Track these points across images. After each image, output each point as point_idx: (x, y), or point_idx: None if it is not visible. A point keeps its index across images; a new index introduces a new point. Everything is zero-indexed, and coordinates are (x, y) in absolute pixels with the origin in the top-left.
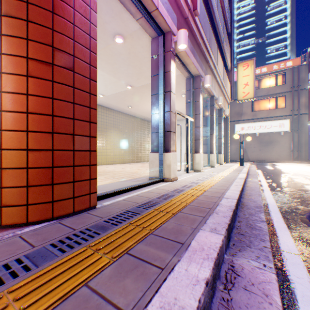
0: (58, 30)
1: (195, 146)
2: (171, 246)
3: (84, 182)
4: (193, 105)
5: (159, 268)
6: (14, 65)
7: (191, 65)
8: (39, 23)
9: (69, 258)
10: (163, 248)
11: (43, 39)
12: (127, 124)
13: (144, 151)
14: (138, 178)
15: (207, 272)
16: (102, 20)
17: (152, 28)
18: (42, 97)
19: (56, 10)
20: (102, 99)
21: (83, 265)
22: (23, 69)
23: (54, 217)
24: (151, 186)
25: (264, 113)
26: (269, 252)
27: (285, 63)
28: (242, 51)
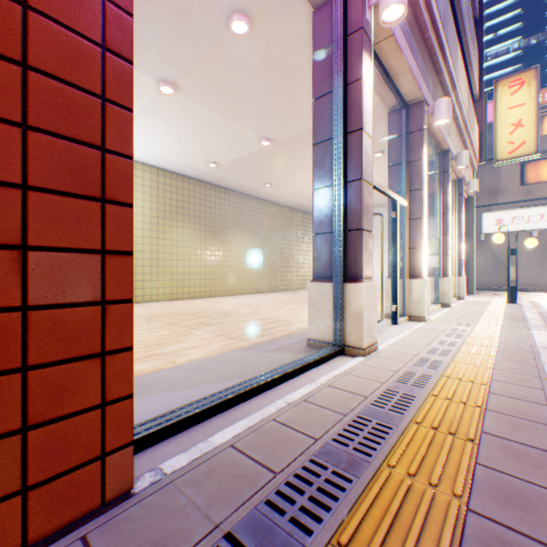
0: None
1: (412, 261)
2: None
3: (76, 419)
4: (407, 169)
5: None
6: None
7: (405, 75)
8: None
9: None
10: None
11: None
12: (263, 219)
13: (296, 269)
14: (281, 340)
15: None
16: None
17: None
18: None
19: None
20: (215, 171)
21: None
22: None
23: None
24: (313, 374)
25: None
26: None
27: None
28: (492, 67)
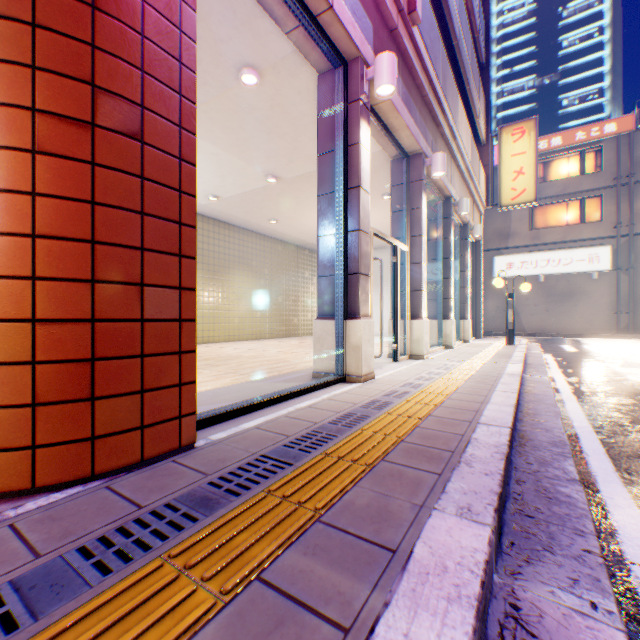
0: (107, 46)
1: (413, 303)
2: (366, 558)
3: (167, 391)
4: (408, 216)
5: (338, 627)
6: (2, 126)
7: (404, 131)
8: (61, 29)
9: (117, 594)
10: (347, 565)
11: (70, 67)
12: (268, 258)
13: (303, 313)
14: (290, 375)
15: None
16: (212, 34)
17: (320, 50)
18: (69, 200)
19: (102, 1)
20: (215, 204)
21: (148, 616)
22: (25, 136)
23: (97, 474)
24: (317, 394)
25: (557, 233)
26: (600, 566)
27: (600, 126)
28: (508, 103)
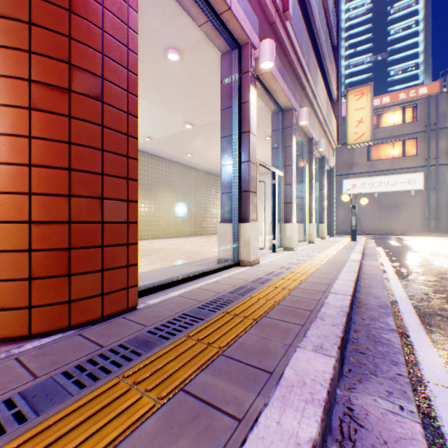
0: (79, 38)
1: (286, 212)
2: (253, 377)
3: (119, 270)
4: (283, 152)
5: (234, 418)
6: (9, 91)
7: (280, 93)
8: (48, 26)
9: (90, 400)
10: (240, 381)
11: (54, 52)
12: (186, 180)
13: (210, 219)
14: (201, 261)
15: (312, 427)
16: (148, 26)
17: (222, 38)
18: (54, 141)
19: (76, 7)
20: (149, 143)
21: (111, 412)
22: (24, 98)
23: (73, 326)
24: (220, 273)
25: (386, 163)
26: (407, 383)
27: (416, 90)
28: (353, 73)
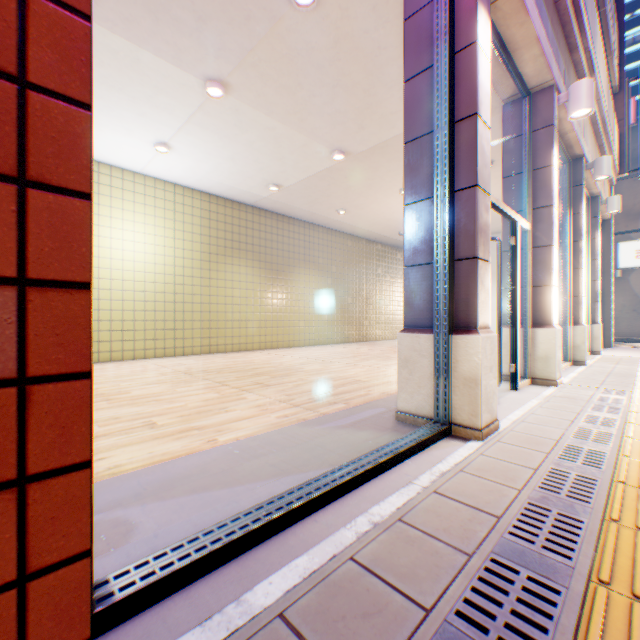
0: None
1: (536, 304)
2: None
3: None
4: (529, 180)
5: None
6: None
7: (529, 49)
8: None
9: None
10: None
11: None
12: (336, 254)
13: (375, 315)
14: (359, 411)
15: None
16: None
17: None
18: None
19: None
20: (277, 196)
21: None
22: None
23: None
24: (409, 469)
25: None
26: None
27: None
28: (627, 56)
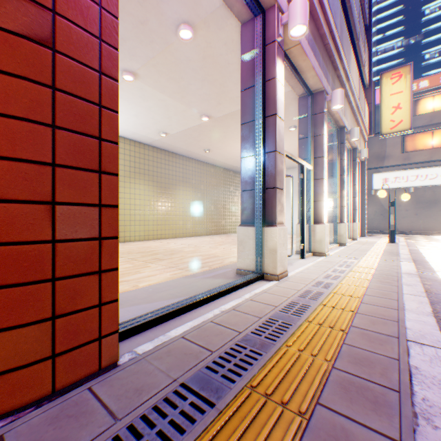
0: None
1: (316, 211)
2: None
3: (84, 313)
4: (312, 142)
5: None
6: None
7: (310, 72)
8: None
9: None
10: None
11: None
12: (203, 177)
13: (229, 217)
14: (217, 270)
15: None
16: None
17: (242, 1)
18: None
19: None
20: (165, 139)
21: None
22: None
23: None
24: (240, 292)
25: (424, 155)
26: None
27: None
28: (381, 60)
